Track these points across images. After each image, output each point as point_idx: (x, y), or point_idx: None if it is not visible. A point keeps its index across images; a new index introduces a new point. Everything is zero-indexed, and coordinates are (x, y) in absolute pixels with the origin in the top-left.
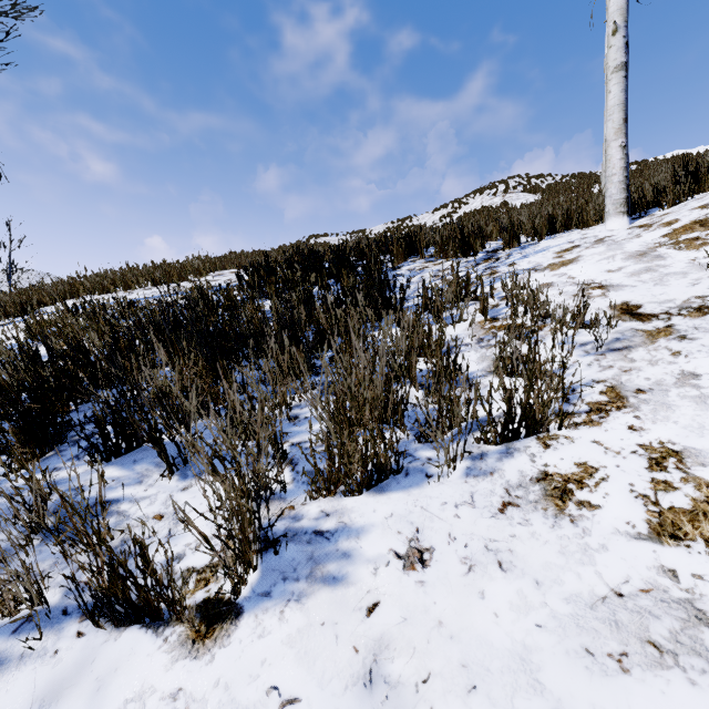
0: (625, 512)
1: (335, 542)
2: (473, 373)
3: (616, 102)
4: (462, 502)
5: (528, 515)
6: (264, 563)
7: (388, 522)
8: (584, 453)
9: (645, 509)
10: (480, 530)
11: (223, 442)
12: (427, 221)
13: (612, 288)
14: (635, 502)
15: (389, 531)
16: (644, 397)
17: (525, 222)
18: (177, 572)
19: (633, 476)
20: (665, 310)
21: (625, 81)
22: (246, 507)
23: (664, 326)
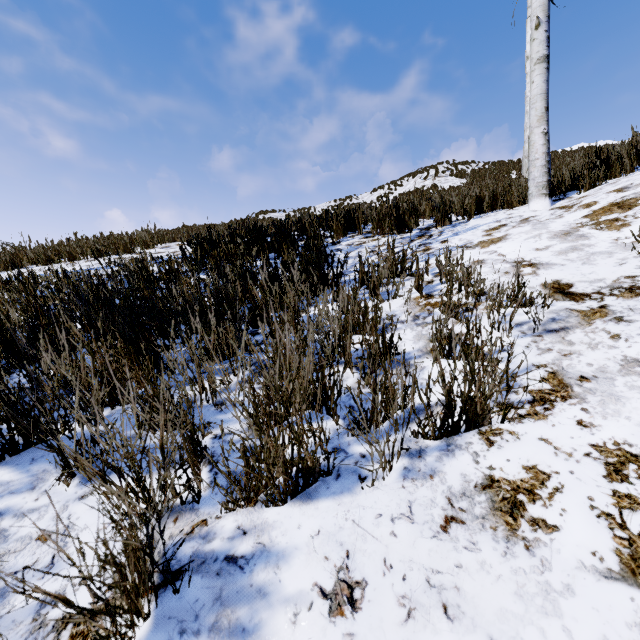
0: (588, 537)
1: (249, 573)
2: (409, 354)
3: (539, 91)
4: (399, 514)
5: (476, 536)
6: (159, 606)
7: (314, 543)
8: (532, 454)
9: (611, 533)
10: (420, 555)
11: (118, 451)
12: (366, 200)
13: (541, 266)
14: (598, 523)
15: (314, 556)
16: (589, 385)
17: (456, 201)
18: (49, 622)
19: (591, 487)
20: (596, 290)
21: (547, 72)
22: (132, 546)
23: (598, 306)
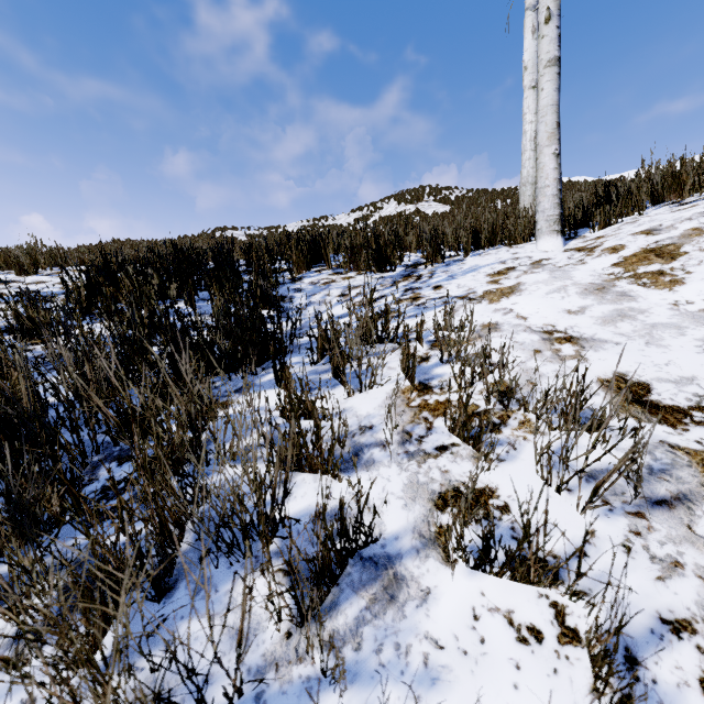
0: None
1: None
2: (397, 540)
3: (549, 102)
4: None
5: None
6: None
7: None
8: None
9: None
10: None
11: None
12: (343, 222)
13: (586, 343)
14: None
15: None
16: None
17: (449, 233)
18: None
19: None
20: (695, 401)
21: (558, 79)
22: None
23: None
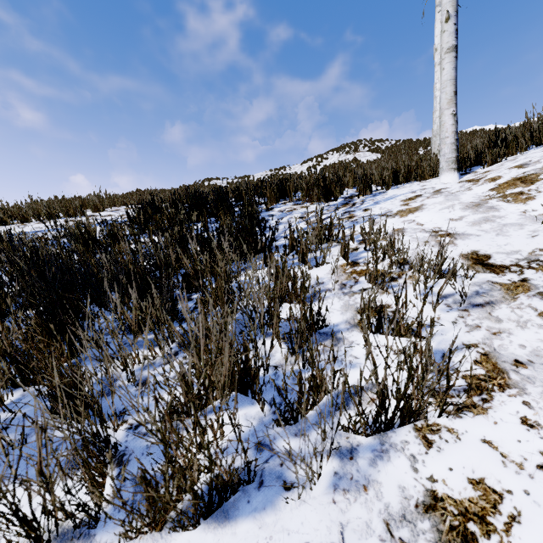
0: None
1: None
2: (337, 326)
3: (448, 77)
4: None
5: None
6: None
7: None
8: (477, 461)
9: None
10: None
11: None
12: (297, 170)
13: (458, 236)
14: None
15: None
16: (526, 372)
17: (375, 173)
18: None
19: None
20: (514, 262)
21: (455, 60)
22: None
23: (519, 279)
